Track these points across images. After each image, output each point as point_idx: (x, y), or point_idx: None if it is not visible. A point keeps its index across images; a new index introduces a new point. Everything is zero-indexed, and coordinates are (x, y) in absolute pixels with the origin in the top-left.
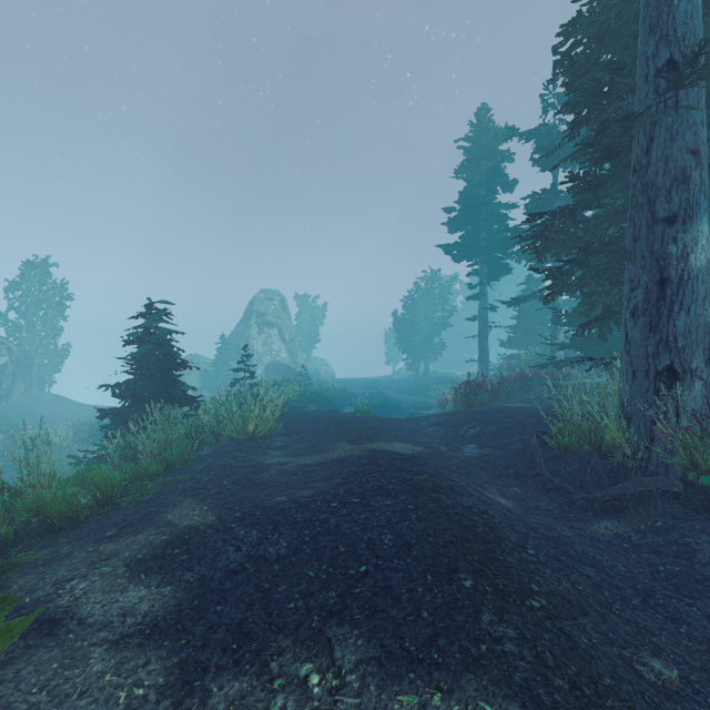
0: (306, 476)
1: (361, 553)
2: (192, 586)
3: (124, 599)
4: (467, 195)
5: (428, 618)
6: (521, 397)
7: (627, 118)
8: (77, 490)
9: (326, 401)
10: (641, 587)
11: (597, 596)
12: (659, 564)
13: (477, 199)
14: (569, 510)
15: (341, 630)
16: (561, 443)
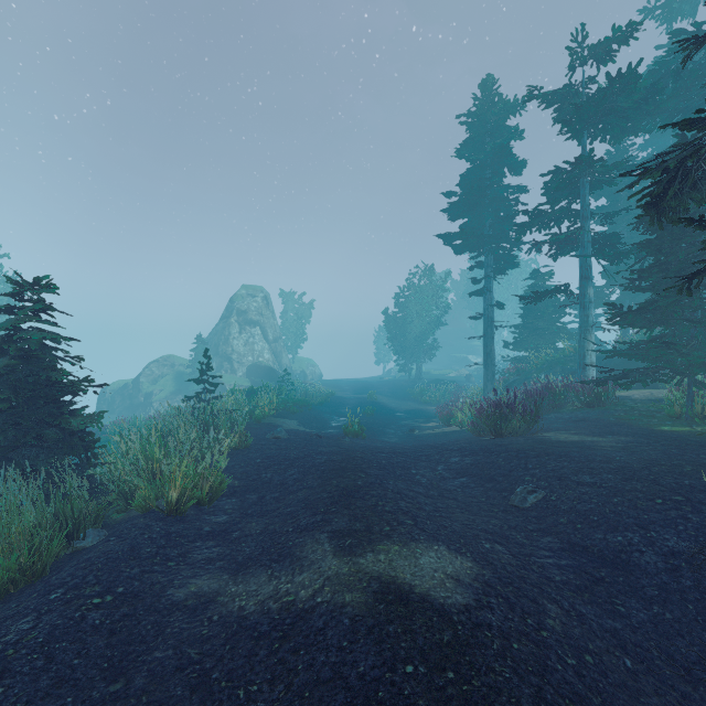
0: (223, 703)
1: None
2: None
3: None
4: (471, 177)
5: None
6: (556, 418)
7: None
8: None
9: (311, 410)
10: None
11: None
12: None
13: (482, 181)
14: None
15: None
16: None
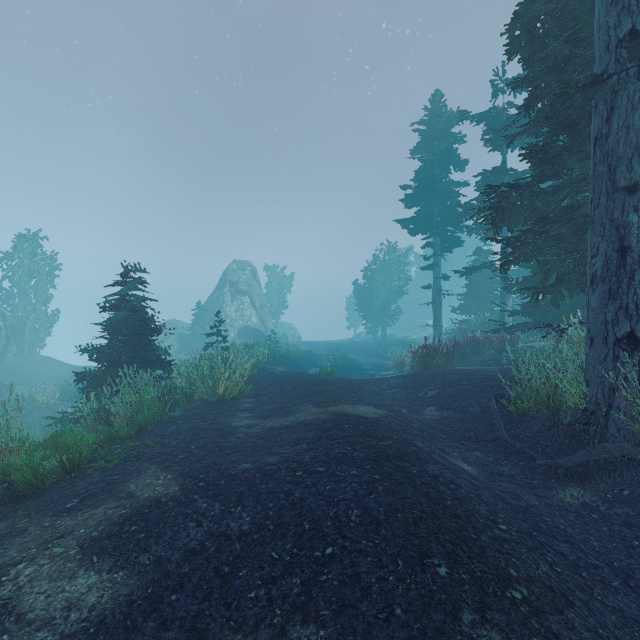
0: (272, 440)
1: (326, 531)
2: (147, 570)
3: (71, 588)
4: (422, 174)
5: (402, 616)
6: (474, 360)
7: (589, 87)
8: (49, 453)
9: (293, 362)
10: (618, 565)
11: (576, 578)
12: (632, 537)
13: (431, 177)
14: (532, 476)
15: (305, 630)
16: (520, 407)
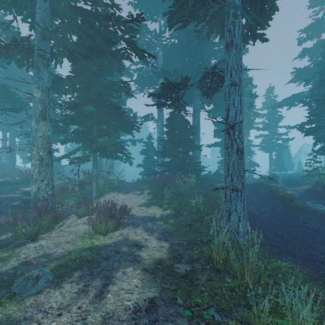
0: None
1: None
2: None
3: None
4: None
5: None
6: None
7: None
8: None
9: None
10: None
11: None
12: None
13: None
14: None
15: None
16: None
